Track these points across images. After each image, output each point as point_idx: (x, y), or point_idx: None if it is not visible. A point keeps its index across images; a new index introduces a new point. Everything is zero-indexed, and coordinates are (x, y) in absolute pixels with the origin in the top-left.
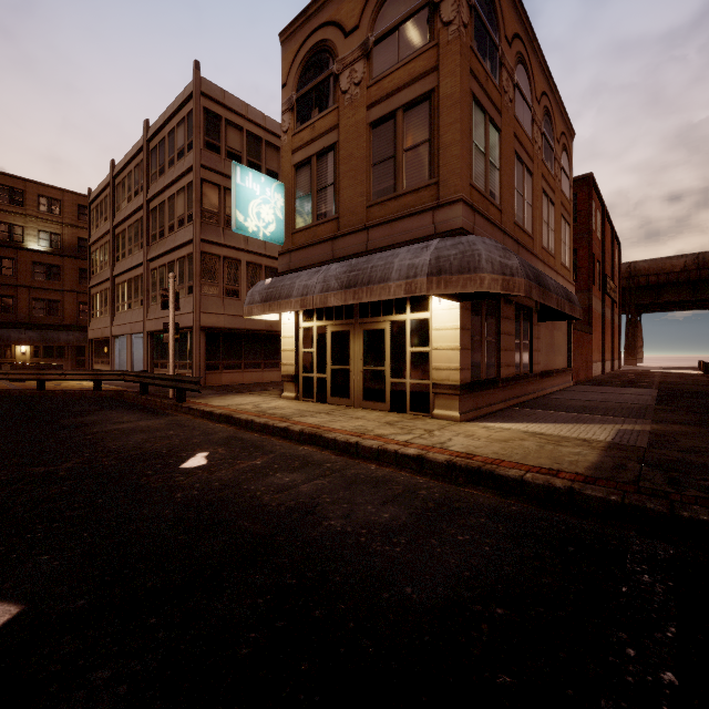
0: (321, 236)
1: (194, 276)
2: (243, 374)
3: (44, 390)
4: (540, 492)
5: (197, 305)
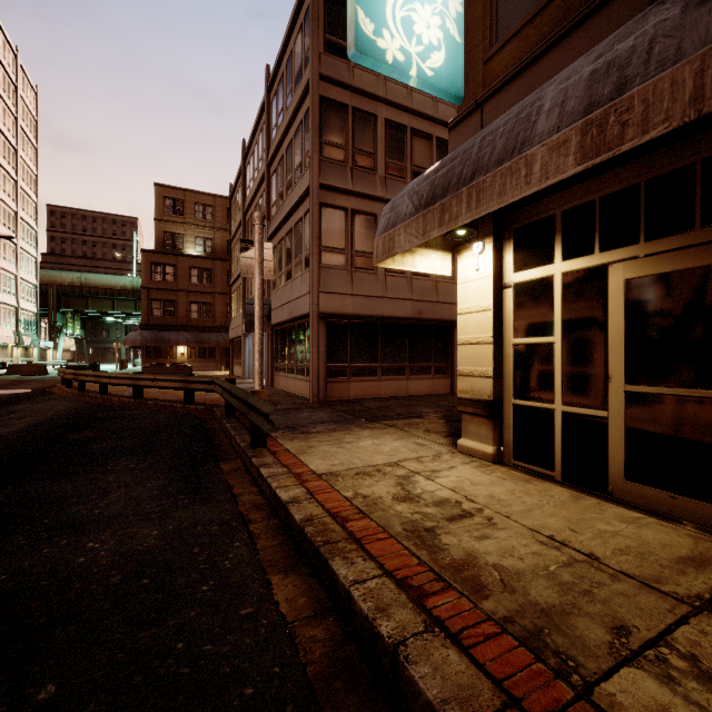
0: None
1: (310, 239)
2: (379, 384)
3: (141, 399)
4: None
5: (314, 281)
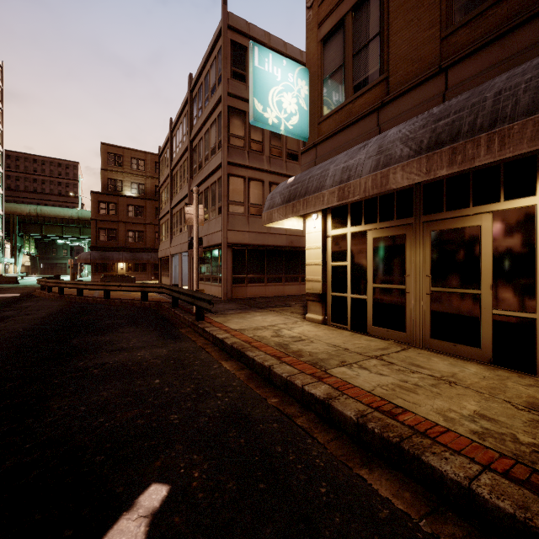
0: (359, 112)
1: (222, 196)
2: (265, 288)
3: (109, 298)
4: None
5: (225, 223)
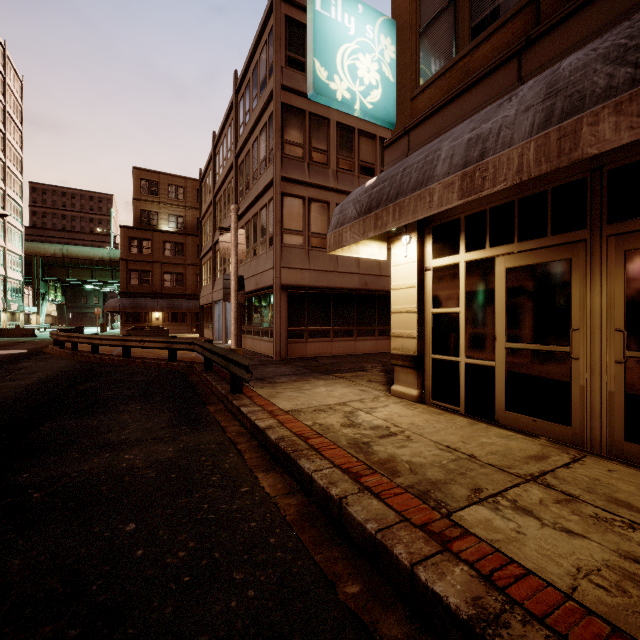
0: (483, 67)
1: (274, 223)
2: (331, 344)
3: (129, 357)
4: None
5: (277, 258)
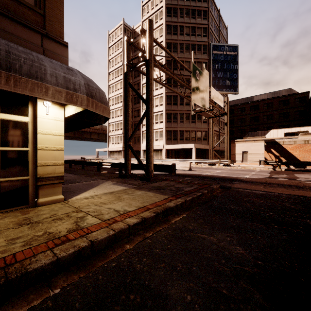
0: None
1: None
2: None
3: None
4: (180, 206)
5: None
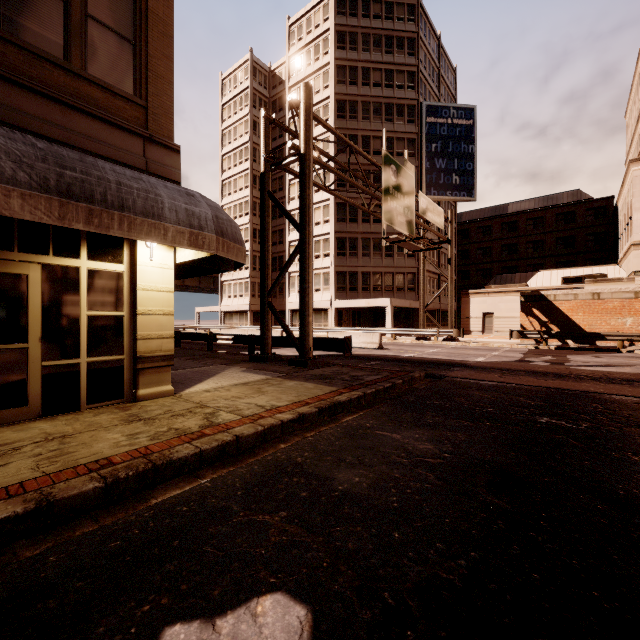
0: None
1: None
2: None
3: None
4: (356, 402)
5: None
